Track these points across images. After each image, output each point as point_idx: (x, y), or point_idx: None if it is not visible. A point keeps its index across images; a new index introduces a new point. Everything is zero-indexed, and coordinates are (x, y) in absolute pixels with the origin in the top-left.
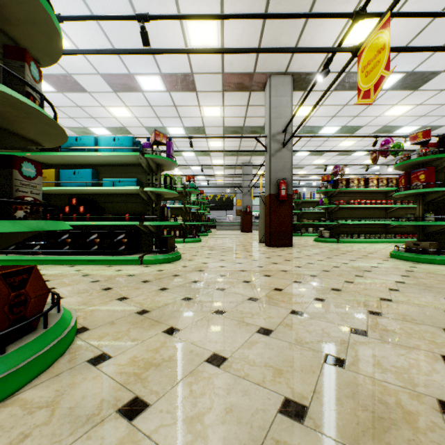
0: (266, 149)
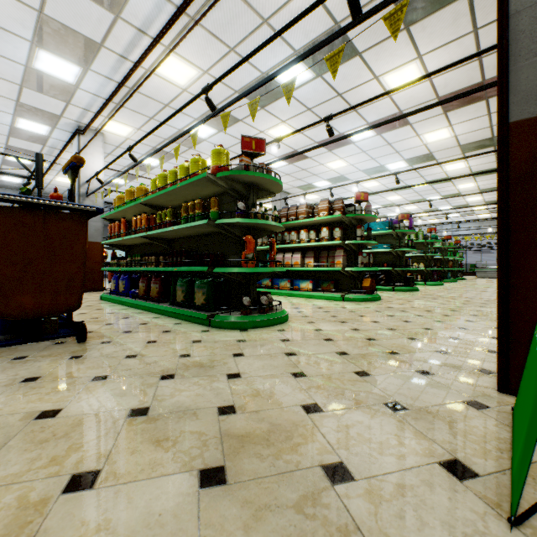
0: None
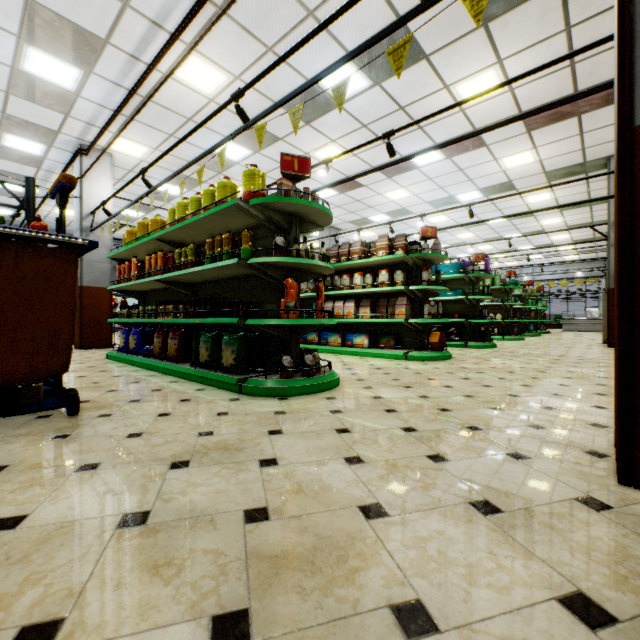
0: (606, 237)
